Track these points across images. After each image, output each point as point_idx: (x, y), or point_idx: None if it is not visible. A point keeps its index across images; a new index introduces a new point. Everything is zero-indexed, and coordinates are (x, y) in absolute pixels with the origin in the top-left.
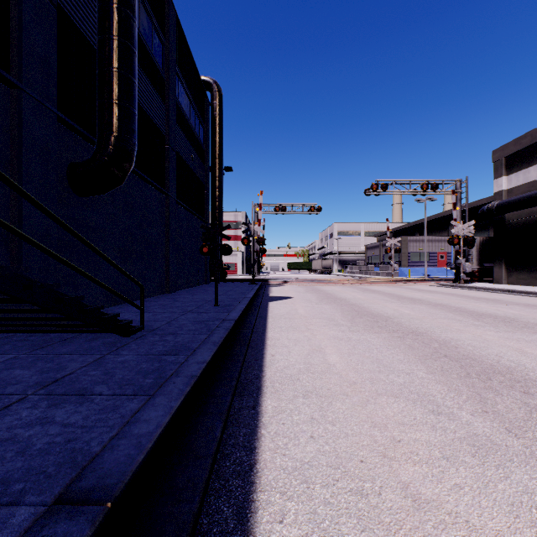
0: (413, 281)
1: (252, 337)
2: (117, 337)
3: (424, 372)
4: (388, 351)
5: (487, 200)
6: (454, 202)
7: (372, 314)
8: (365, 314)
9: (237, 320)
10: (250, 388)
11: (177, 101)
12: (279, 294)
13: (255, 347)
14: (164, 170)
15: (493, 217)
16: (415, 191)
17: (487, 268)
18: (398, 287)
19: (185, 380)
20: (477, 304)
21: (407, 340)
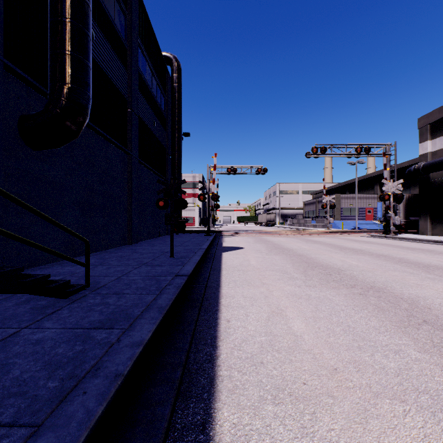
0: (347, 232)
1: (205, 294)
2: (54, 299)
3: (415, 350)
4: (357, 314)
5: (409, 163)
6: (385, 163)
7: (322, 265)
8: (315, 265)
9: (190, 274)
10: (200, 380)
11: (139, 71)
12: (232, 244)
13: (208, 309)
14: (126, 132)
15: (419, 177)
16: (350, 154)
17: (413, 221)
18: (335, 238)
19: (102, 386)
20: (417, 255)
21: (370, 298)
